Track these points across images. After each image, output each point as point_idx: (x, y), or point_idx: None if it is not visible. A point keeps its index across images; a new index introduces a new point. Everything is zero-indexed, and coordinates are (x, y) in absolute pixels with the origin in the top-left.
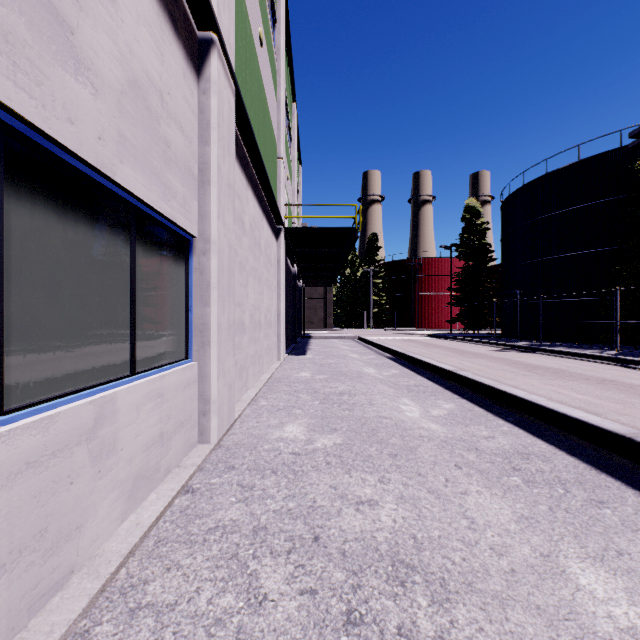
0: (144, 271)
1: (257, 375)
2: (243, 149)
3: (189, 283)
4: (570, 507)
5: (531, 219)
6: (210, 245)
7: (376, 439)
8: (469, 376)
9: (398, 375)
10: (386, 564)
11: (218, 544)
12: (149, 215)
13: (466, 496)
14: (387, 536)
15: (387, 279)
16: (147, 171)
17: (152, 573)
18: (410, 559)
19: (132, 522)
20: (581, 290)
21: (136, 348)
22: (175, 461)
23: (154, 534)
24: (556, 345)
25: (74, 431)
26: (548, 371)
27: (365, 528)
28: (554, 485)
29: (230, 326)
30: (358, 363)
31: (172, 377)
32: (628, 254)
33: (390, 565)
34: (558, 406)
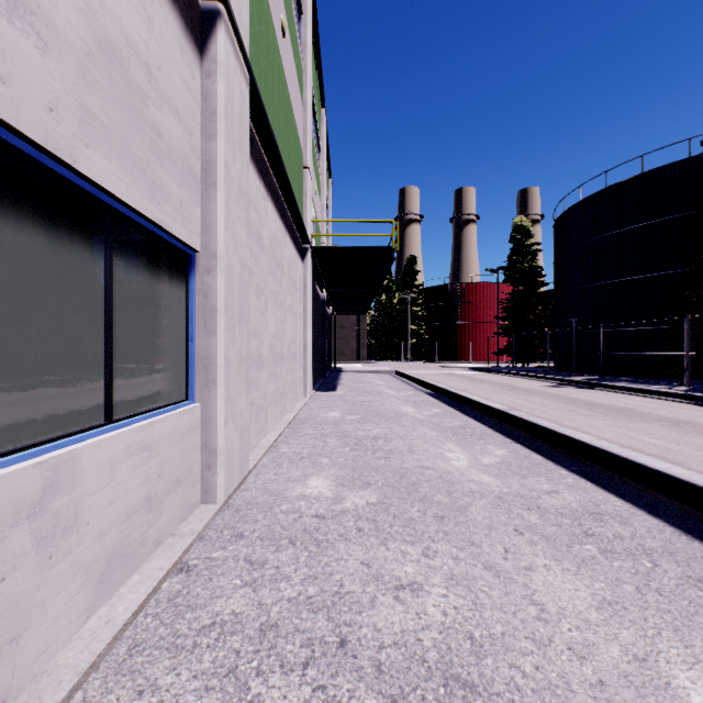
0: (126, 291)
1: (279, 416)
2: (261, 152)
3: (190, 307)
4: (663, 587)
5: (588, 239)
6: (216, 261)
7: (418, 496)
8: (524, 417)
9: (441, 415)
10: (436, 684)
11: (212, 651)
12: (132, 220)
13: (532, 572)
14: (436, 637)
15: (427, 306)
16: (127, 162)
17: (117, 700)
18: (468, 673)
19: (101, 618)
20: (645, 318)
21: (114, 389)
22: (169, 529)
23: (129, 635)
24: (617, 380)
25: (7, 507)
26: (612, 410)
27: (407, 626)
28: (638, 556)
29: (242, 360)
30: (395, 401)
31: (164, 424)
32: (699, 277)
33: (442, 685)
34: (634, 455)
